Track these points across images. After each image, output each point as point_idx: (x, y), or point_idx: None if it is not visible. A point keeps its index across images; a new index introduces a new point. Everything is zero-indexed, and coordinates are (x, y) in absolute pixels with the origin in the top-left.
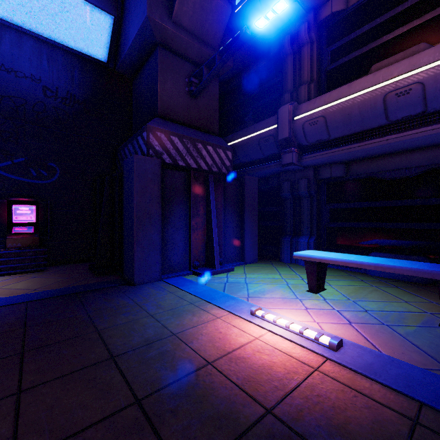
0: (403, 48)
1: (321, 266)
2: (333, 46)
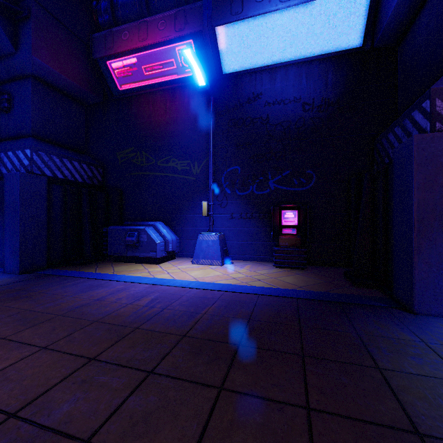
0: None
1: None
2: None
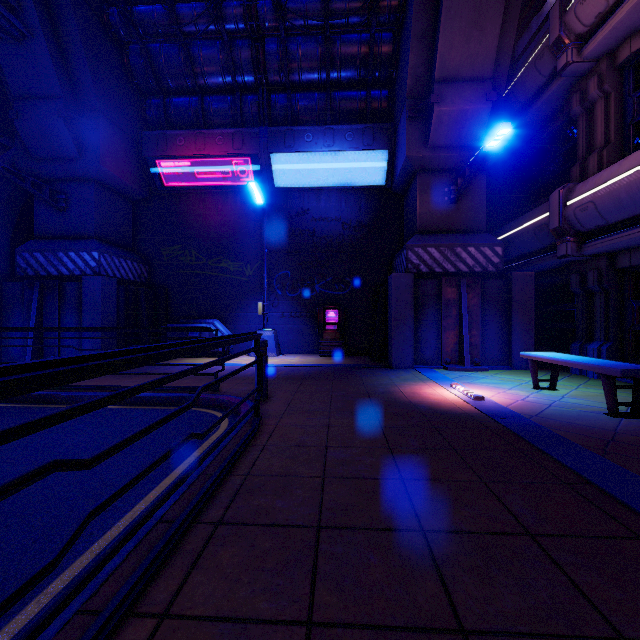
0: None
1: (554, 367)
2: (639, 90)
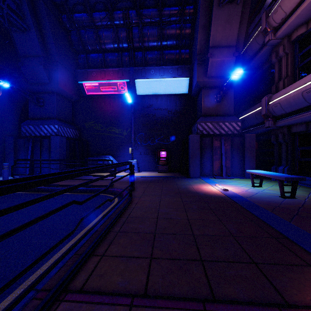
0: None
1: (261, 177)
2: (301, 52)
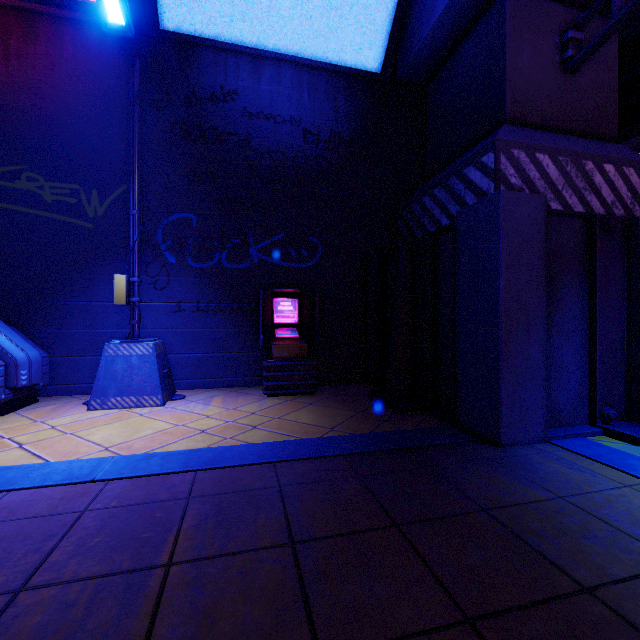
0: None
1: None
2: None
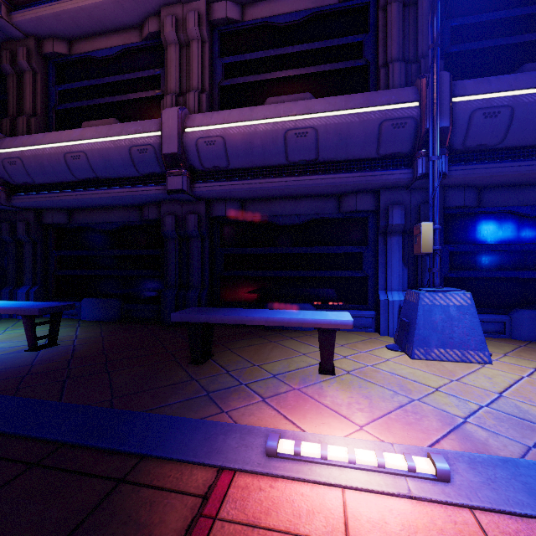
0: (111, 116)
1: None
2: (60, 86)
